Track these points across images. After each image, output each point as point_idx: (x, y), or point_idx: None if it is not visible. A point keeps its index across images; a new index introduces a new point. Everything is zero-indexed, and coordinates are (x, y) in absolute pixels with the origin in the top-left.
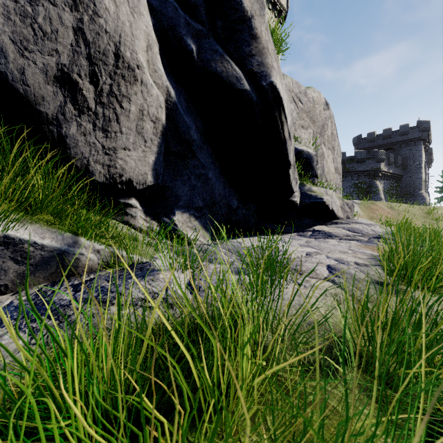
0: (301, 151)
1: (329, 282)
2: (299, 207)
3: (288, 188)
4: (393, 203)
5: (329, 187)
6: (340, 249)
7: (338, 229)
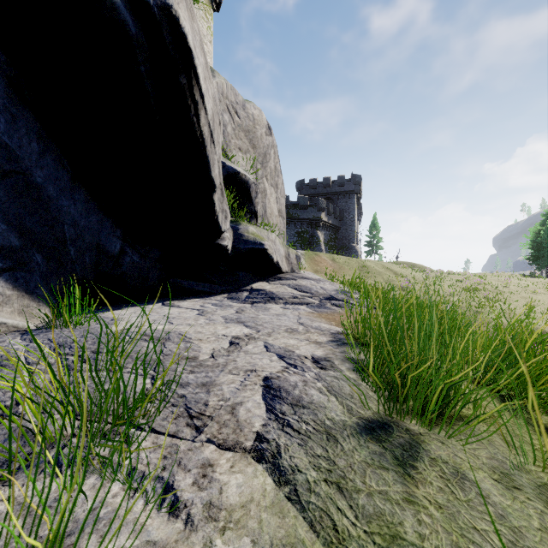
0: (234, 173)
1: (265, 474)
2: (231, 255)
3: (214, 225)
4: (335, 255)
5: (272, 231)
6: (286, 324)
7: (282, 287)
